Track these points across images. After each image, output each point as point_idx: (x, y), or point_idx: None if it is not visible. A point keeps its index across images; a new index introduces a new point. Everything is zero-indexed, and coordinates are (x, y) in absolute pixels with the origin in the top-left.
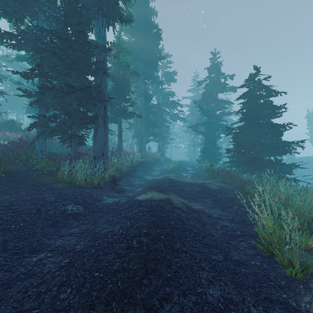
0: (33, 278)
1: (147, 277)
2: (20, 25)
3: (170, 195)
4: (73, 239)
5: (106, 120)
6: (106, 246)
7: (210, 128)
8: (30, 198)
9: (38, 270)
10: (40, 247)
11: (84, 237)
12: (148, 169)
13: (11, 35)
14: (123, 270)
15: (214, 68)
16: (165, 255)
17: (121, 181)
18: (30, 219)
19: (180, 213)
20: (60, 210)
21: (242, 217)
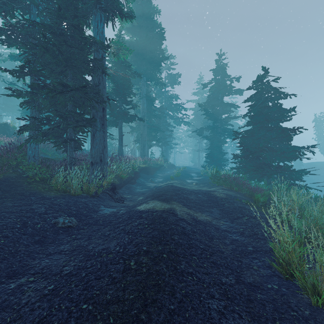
0: (7, 311)
1: (146, 309)
2: (11, 19)
3: (174, 205)
4: (62, 259)
5: (104, 123)
6: (99, 267)
7: (215, 133)
8: (16, 210)
9: (15, 300)
10: (21, 270)
11: (75, 256)
12: (150, 176)
13: (0, 29)
14: (118, 301)
15: (220, 69)
16: (168, 279)
17: (121, 188)
18: (13, 235)
19: (185, 226)
20: (50, 223)
21: (253, 230)
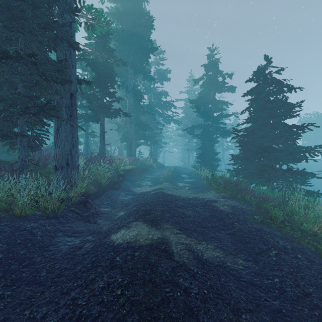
0: None
1: None
2: None
3: (166, 231)
4: None
5: (73, 114)
6: None
7: (207, 131)
8: None
9: None
10: None
11: None
12: (138, 178)
13: None
14: None
15: (212, 65)
16: None
17: (100, 197)
18: None
19: (188, 285)
20: None
21: (298, 283)
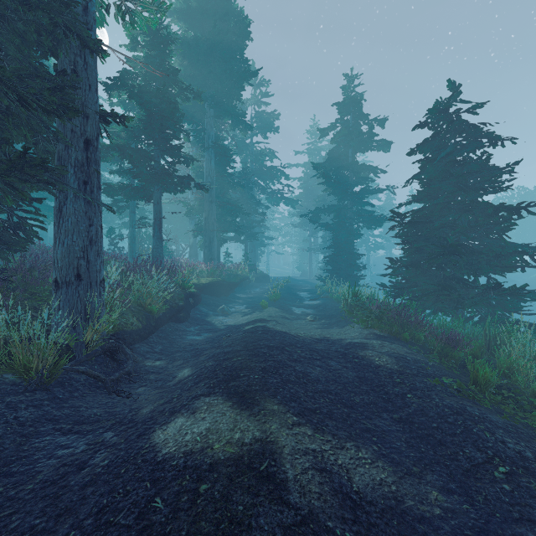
0: None
1: None
2: None
3: (272, 420)
4: None
5: (92, 180)
6: None
7: (343, 218)
8: None
9: None
10: None
11: None
12: (223, 299)
13: None
14: None
15: (351, 104)
16: None
17: (148, 338)
18: None
19: None
20: None
21: None
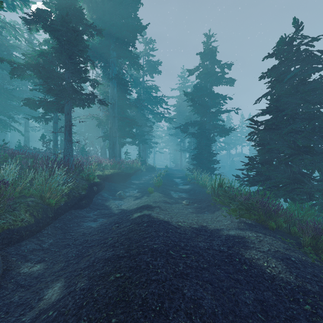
0: None
1: None
2: None
3: None
4: None
5: None
6: None
7: (204, 129)
8: None
9: None
10: None
11: None
12: (121, 185)
13: None
14: None
15: (209, 53)
16: None
17: (43, 230)
18: None
19: None
20: None
21: None
